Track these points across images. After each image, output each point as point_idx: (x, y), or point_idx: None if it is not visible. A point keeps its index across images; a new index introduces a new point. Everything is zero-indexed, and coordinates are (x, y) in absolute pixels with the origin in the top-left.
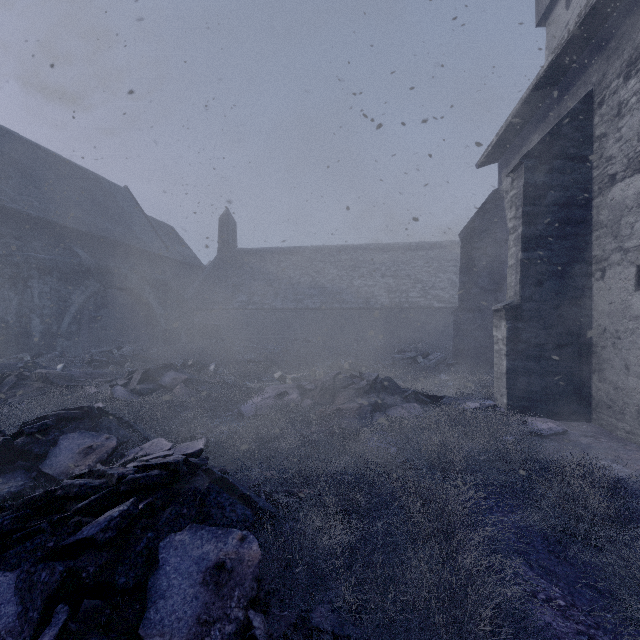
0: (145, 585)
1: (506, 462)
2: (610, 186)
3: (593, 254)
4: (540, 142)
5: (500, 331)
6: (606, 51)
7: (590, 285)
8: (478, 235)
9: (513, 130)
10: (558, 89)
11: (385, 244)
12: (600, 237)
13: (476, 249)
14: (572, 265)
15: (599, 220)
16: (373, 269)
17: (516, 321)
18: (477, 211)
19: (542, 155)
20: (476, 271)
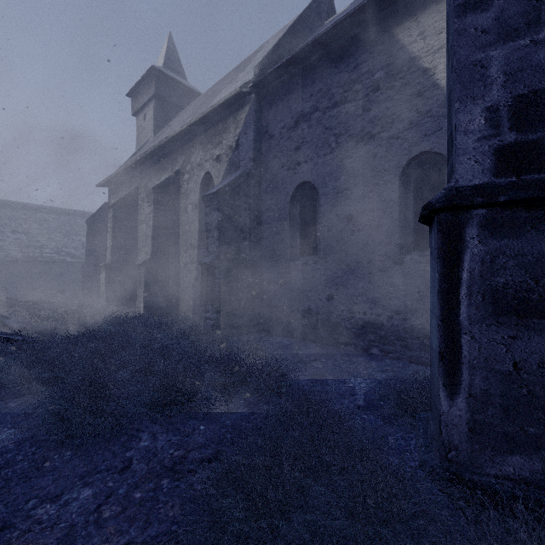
0: (1, 325)
1: (97, 312)
2: (142, 224)
3: (138, 246)
4: (119, 200)
5: (103, 275)
6: (141, 176)
7: (138, 257)
8: (98, 224)
9: (114, 180)
10: (130, 175)
11: (14, 202)
12: (140, 241)
13: (96, 231)
14: (131, 250)
15: (140, 234)
16: (1, 224)
17: (110, 270)
18: (97, 211)
19: (120, 205)
20: (96, 244)
